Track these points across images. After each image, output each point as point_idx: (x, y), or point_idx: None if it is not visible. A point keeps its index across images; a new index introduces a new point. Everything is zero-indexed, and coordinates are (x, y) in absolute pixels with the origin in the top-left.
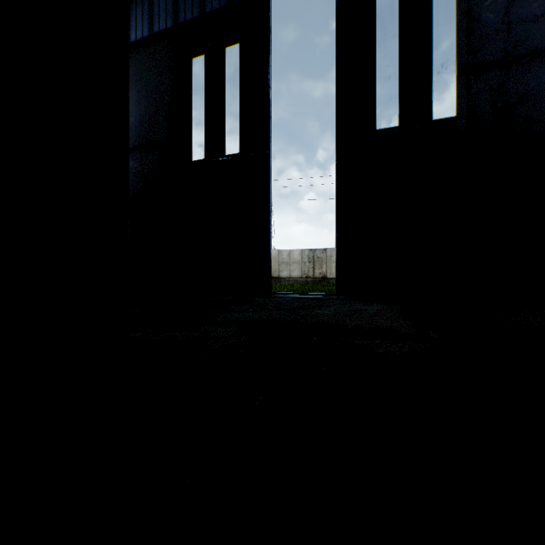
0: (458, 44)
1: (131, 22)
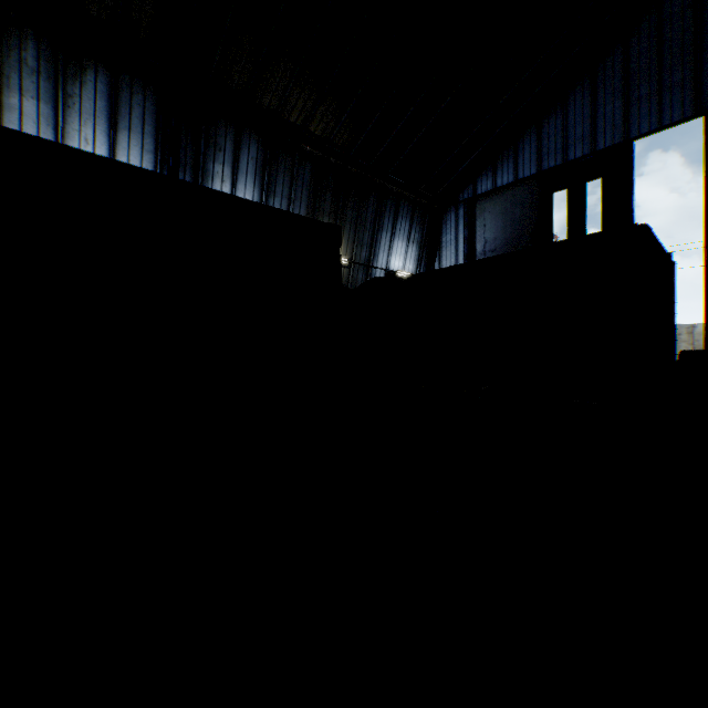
0: None
1: (497, 171)
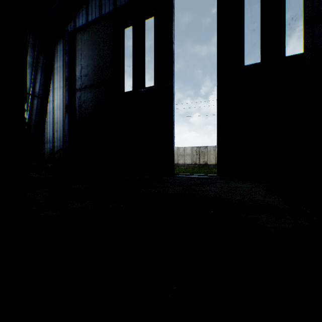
0: (305, 2)
1: (89, 10)
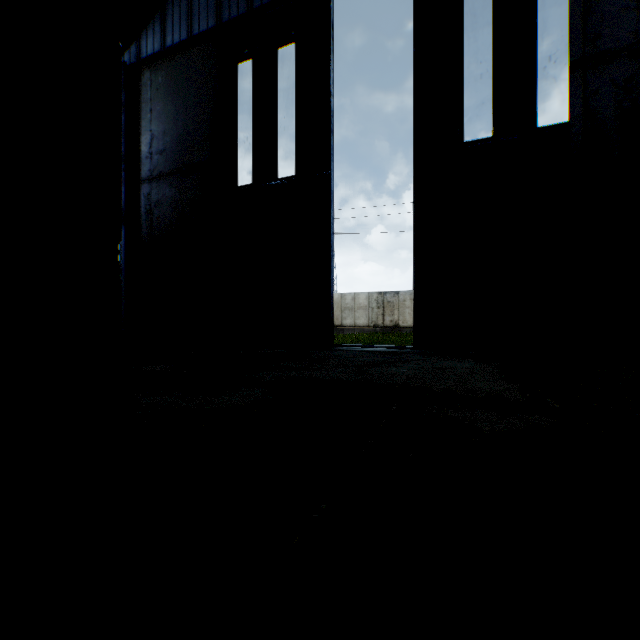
0: (572, 29)
1: (167, 24)
